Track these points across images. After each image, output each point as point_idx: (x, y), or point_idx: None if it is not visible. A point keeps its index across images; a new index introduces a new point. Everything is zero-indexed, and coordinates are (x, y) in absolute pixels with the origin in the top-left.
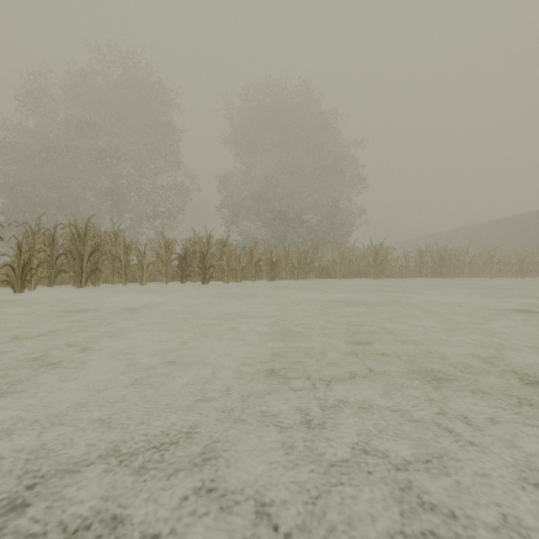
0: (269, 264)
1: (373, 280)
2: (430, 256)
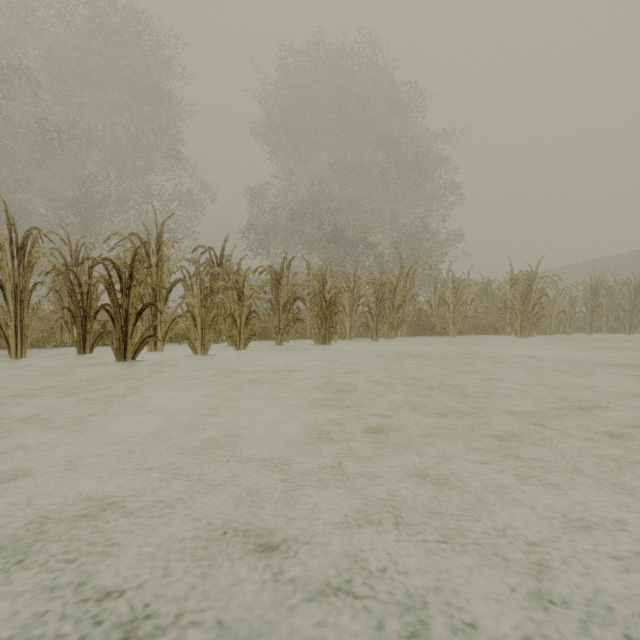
0: (316, 304)
1: (520, 338)
2: (606, 294)
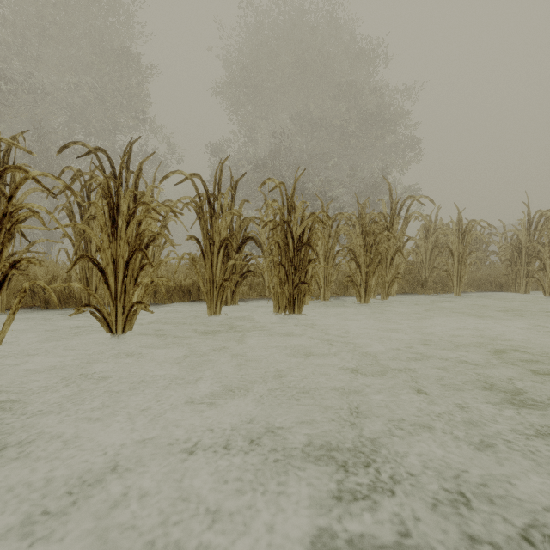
0: (277, 243)
1: None
2: None
